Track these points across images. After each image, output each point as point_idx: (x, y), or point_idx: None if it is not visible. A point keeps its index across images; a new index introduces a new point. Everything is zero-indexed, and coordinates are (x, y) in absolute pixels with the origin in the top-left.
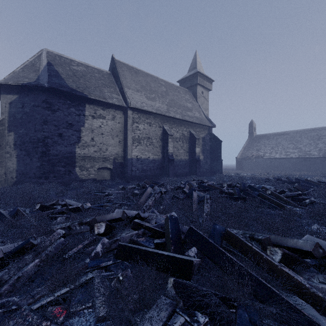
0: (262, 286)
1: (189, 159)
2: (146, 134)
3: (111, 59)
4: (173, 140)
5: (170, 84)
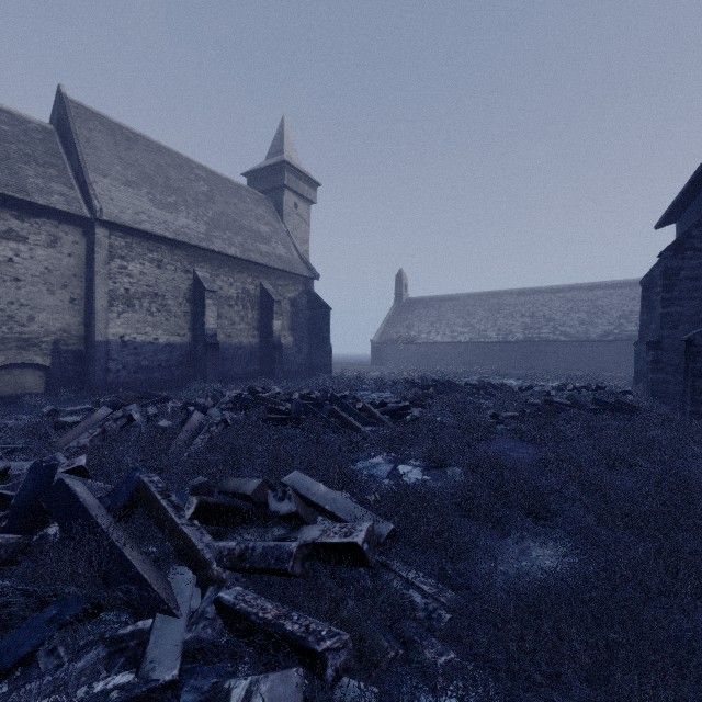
0: (120, 561)
1: (261, 344)
2: (149, 285)
3: (57, 95)
4: (221, 302)
5: (221, 178)
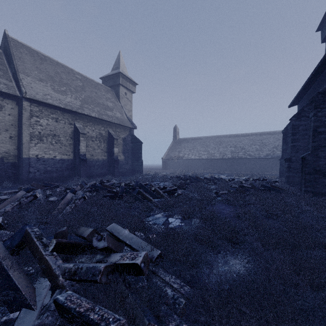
0: (6, 278)
1: (108, 159)
2: (51, 130)
3: (3, 35)
4: (88, 139)
5: (89, 79)
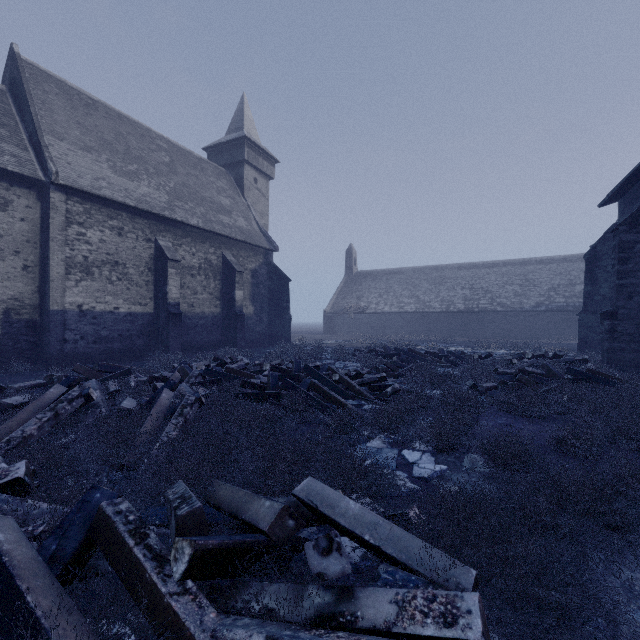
0: None
1: (223, 314)
2: (109, 253)
3: (9, 54)
4: (183, 271)
5: (182, 150)
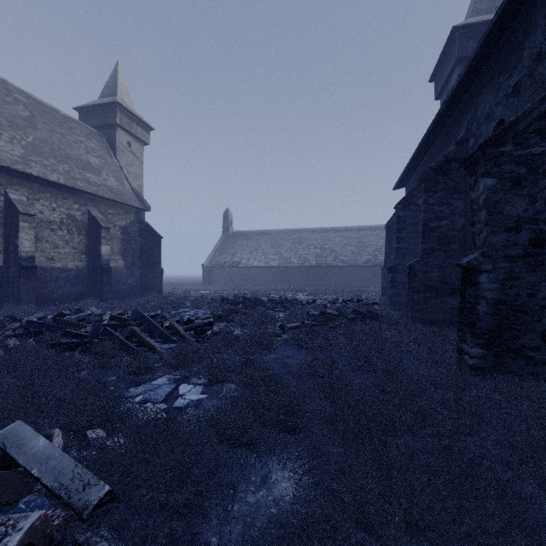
0: None
1: (89, 267)
2: None
3: None
4: (41, 226)
5: (46, 107)
